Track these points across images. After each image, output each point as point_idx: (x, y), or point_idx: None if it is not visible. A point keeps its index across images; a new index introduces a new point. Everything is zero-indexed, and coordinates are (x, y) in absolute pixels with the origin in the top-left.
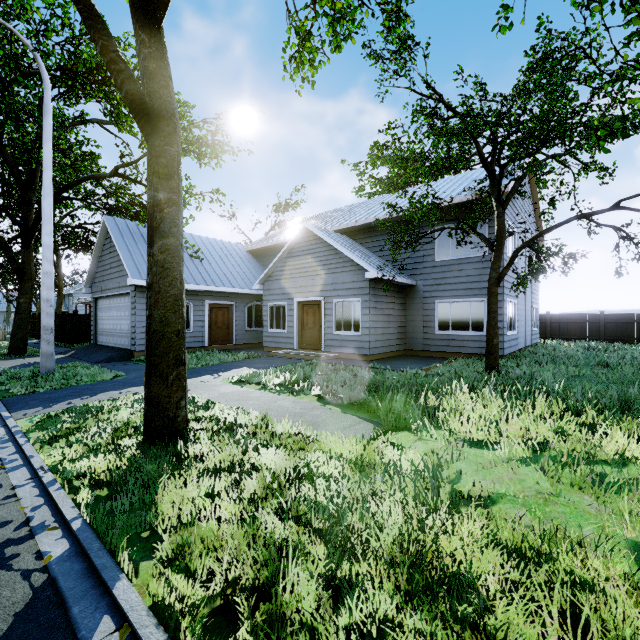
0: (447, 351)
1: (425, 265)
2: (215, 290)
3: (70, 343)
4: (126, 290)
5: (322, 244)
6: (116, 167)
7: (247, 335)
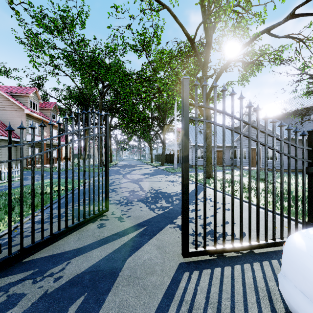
0: None
1: None
2: (217, 145)
3: (171, 163)
4: (190, 147)
5: (260, 126)
6: None
7: (230, 161)
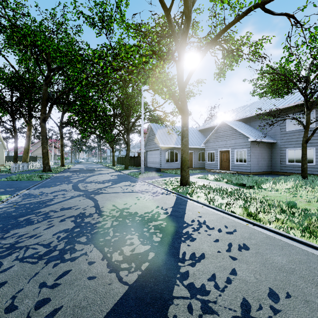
0: (293, 172)
1: (281, 133)
2: None
3: (136, 166)
4: (158, 148)
5: (230, 127)
6: (155, 107)
7: (198, 164)
